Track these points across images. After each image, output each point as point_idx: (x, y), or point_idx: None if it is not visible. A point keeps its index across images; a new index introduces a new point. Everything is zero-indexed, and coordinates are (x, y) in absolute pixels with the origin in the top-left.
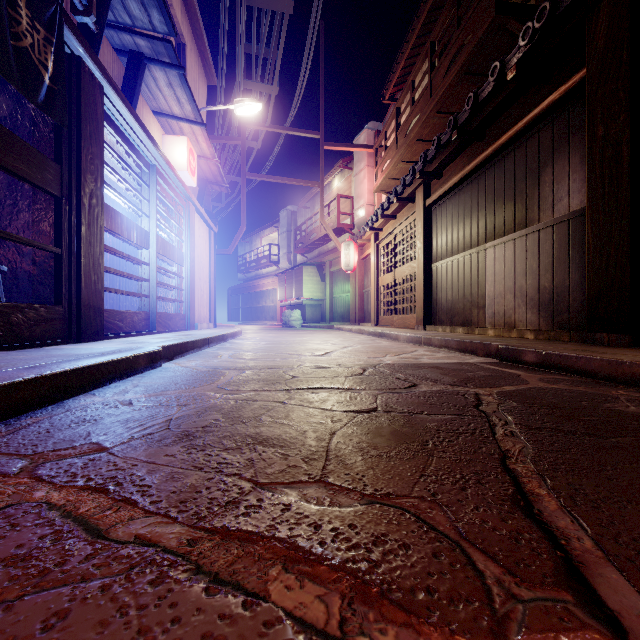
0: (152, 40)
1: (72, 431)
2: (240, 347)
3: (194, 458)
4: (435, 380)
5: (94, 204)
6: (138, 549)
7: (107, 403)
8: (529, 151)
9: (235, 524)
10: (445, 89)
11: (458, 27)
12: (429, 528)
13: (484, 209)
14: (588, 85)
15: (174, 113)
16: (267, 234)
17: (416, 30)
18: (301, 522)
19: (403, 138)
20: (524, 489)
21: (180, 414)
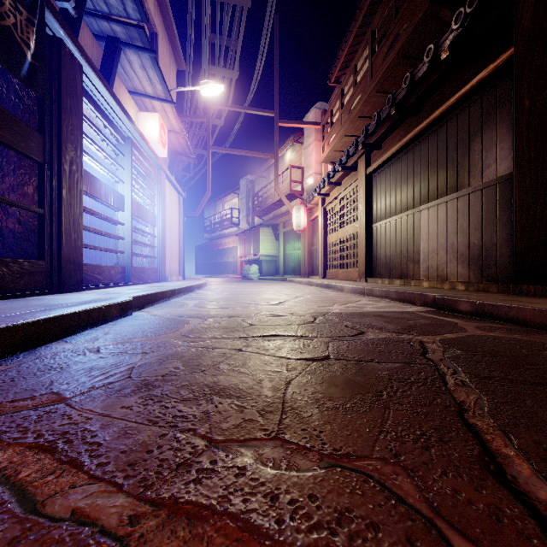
0: (127, 26)
1: (36, 380)
2: (204, 297)
3: (150, 410)
4: (380, 328)
5: (74, 170)
6: (72, 529)
7: (76, 350)
8: (460, 123)
9: (184, 494)
10: (384, 71)
11: (396, 16)
12: (397, 500)
13: (419, 176)
14: (515, 62)
15: (147, 92)
16: (229, 200)
17: (358, 21)
18: (256, 491)
19: (347, 115)
20: (490, 449)
21: (143, 362)
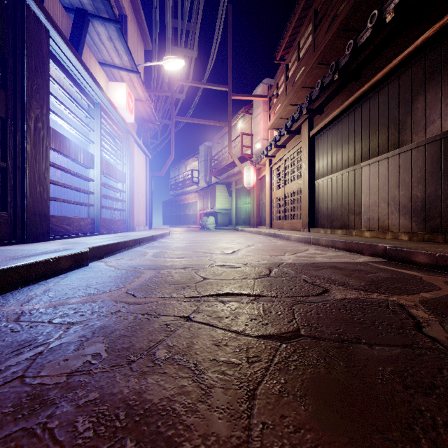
0: None
1: None
2: (165, 246)
3: None
4: (343, 283)
5: (39, 127)
6: None
7: None
8: (402, 84)
9: None
10: (326, 44)
11: None
12: None
13: (360, 135)
14: None
15: (115, 63)
16: (190, 163)
17: (301, 4)
18: None
19: (291, 86)
20: None
21: (58, 341)
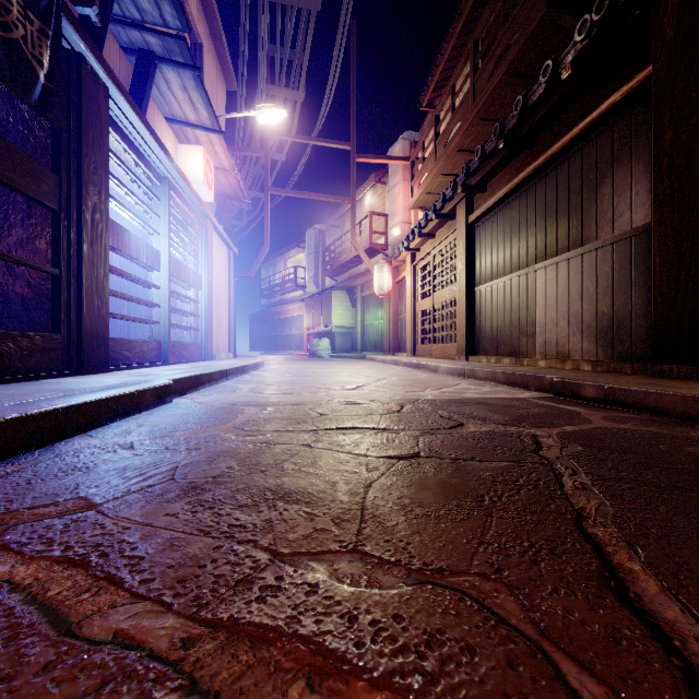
0: (163, 37)
1: (57, 482)
2: (262, 380)
3: (200, 518)
4: (484, 418)
5: (97, 219)
6: (116, 653)
7: (104, 446)
8: (585, 160)
9: (246, 614)
10: (490, 93)
11: (504, 24)
12: (498, 621)
13: (534, 226)
14: (654, 84)
15: (189, 120)
16: (292, 255)
17: (457, 29)
18: (331, 611)
19: (443, 148)
20: (611, 563)
21: (188, 460)
